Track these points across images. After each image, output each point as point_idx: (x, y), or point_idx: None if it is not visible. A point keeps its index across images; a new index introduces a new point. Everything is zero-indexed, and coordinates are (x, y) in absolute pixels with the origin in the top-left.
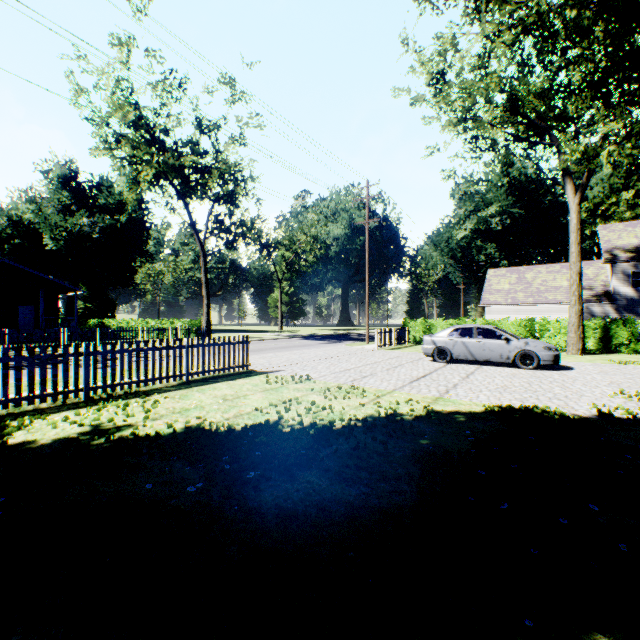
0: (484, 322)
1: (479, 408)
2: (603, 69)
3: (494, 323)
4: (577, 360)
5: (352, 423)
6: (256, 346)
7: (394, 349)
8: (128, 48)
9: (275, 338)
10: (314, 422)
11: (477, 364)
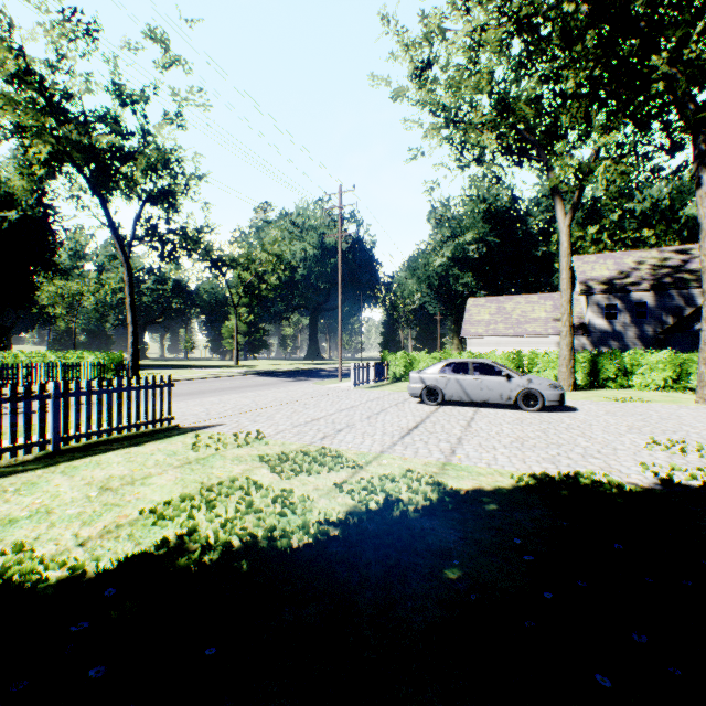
0: (471, 355)
1: (507, 480)
2: (596, 79)
3: (481, 356)
4: (573, 398)
5: (323, 532)
6: (197, 387)
7: (372, 388)
8: None
9: (226, 375)
10: (253, 540)
11: (473, 406)
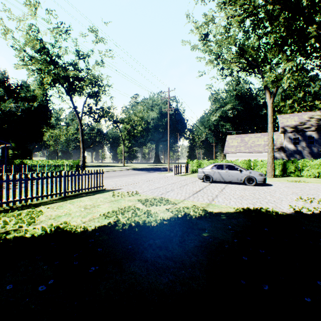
0: (227, 161)
1: (232, 210)
2: (284, 37)
3: (231, 162)
4: (272, 180)
5: (162, 222)
6: (109, 174)
7: (182, 175)
8: (35, 7)
9: (120, 170)
10: (138, 223)
11: (225, 183)
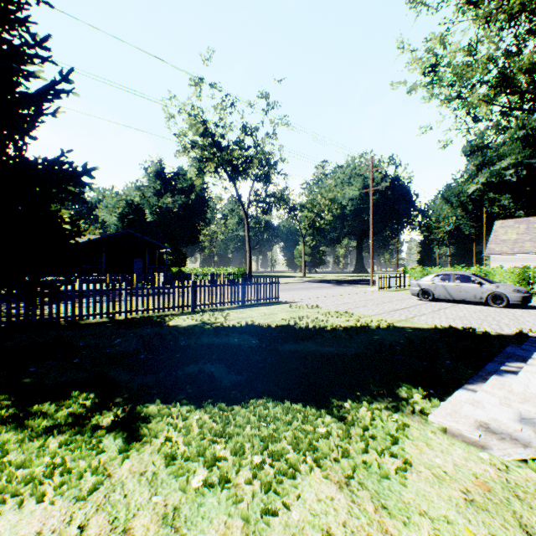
0: (477, 270)
1: (427, 326)
2: None
3: (487, 270)
4: None
5: (337, 328)
6: (284, 287)
7: (392, 291)
8: (200, 87)
9: (298, 282)
10: (314, 325)
11: (456, 303)
